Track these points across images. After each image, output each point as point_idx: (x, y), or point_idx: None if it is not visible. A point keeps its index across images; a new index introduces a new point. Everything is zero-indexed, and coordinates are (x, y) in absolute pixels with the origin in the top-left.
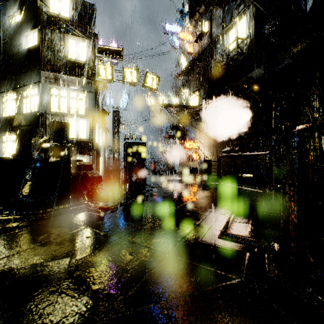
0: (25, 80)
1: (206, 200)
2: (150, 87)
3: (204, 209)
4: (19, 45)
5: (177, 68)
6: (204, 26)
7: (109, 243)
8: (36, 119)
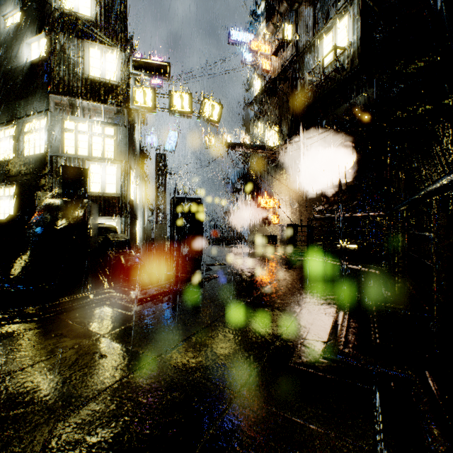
0: (26, 108)
1: (294, 286)
2: (208, 118)
3: (292, 303)
4: (19, 57)
5: (247, 93)
6: (287, 32)
7: (135, 369)
8: (43, 165)
